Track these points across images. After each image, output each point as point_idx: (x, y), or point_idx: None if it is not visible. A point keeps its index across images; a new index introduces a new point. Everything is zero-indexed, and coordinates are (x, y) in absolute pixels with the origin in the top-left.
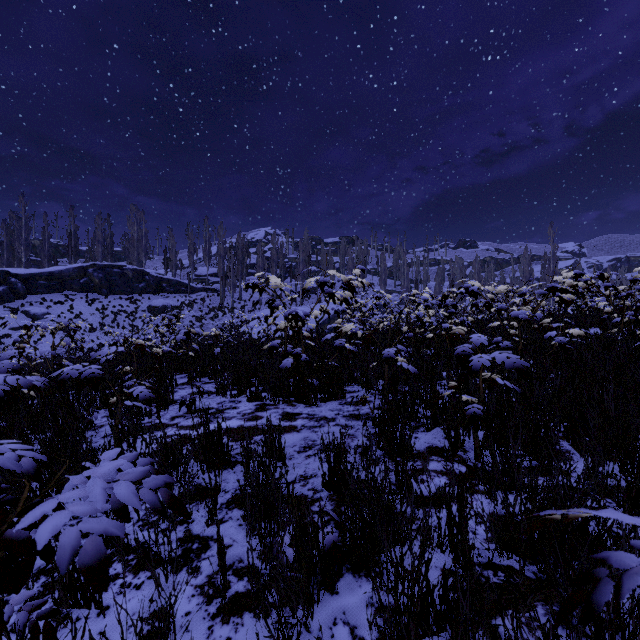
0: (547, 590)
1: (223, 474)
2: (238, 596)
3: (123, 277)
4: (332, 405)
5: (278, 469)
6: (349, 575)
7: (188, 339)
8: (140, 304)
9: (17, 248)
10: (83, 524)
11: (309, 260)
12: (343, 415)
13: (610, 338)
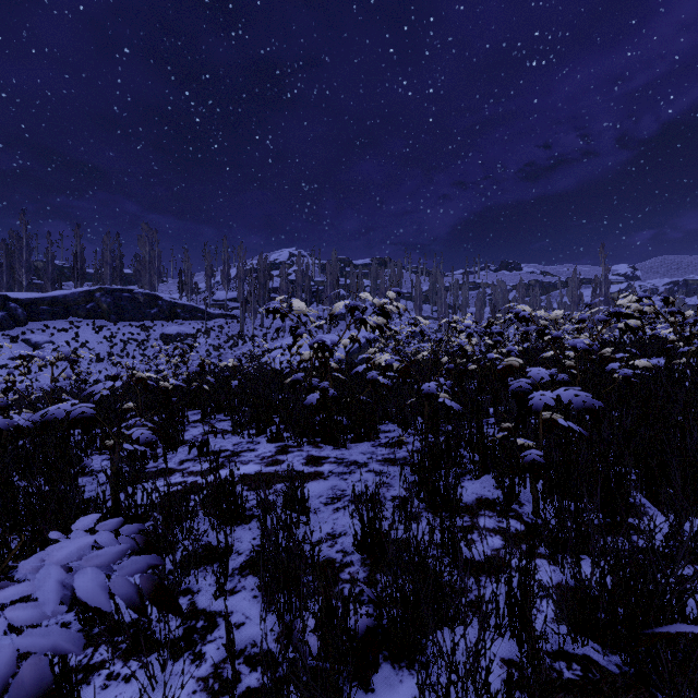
0: (636, 690)
1: (237, 531)
2: (250, 693)
3: (133, 302)
4: (364, 447)
5: (301, 525)
6: (387, 666)
7: (202, 371)
8: (152, 332)
9: (17, 270)
10: (22, 639)
11: (337, 283)
12: (377, 459)
13: (678, 370)
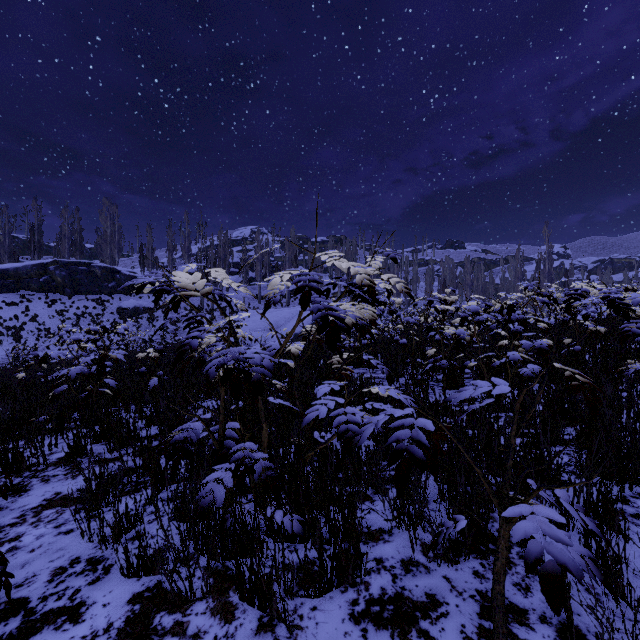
0: None
1: None
2: None
3: (90, 275)
4: (332, 623)
5: None
6: None
7: (99, 370)
8: (109, 305)
9: None
10: None
11: (296, 259)
12: None
13: None
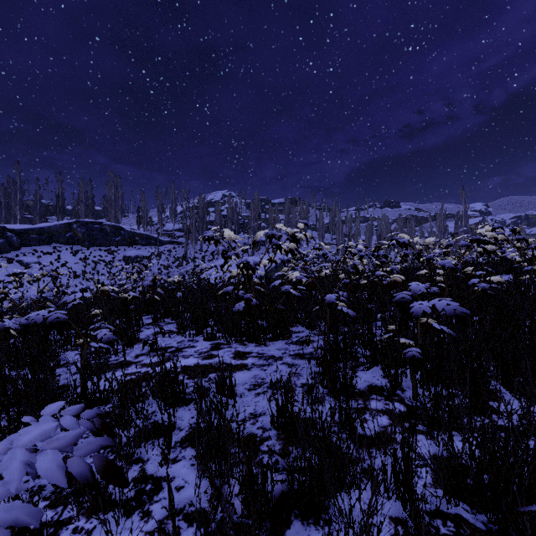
0: None
1: (179, 411)
2: None
3: (102, 232)
4: (279, 344)
5: (230, 407)
6: (298, 522)
7: (154, 285)
8: (116, 254)
9: (13, 207)
10: None
11: (259, 217)
12: (289, 354)
13: (524, 284)
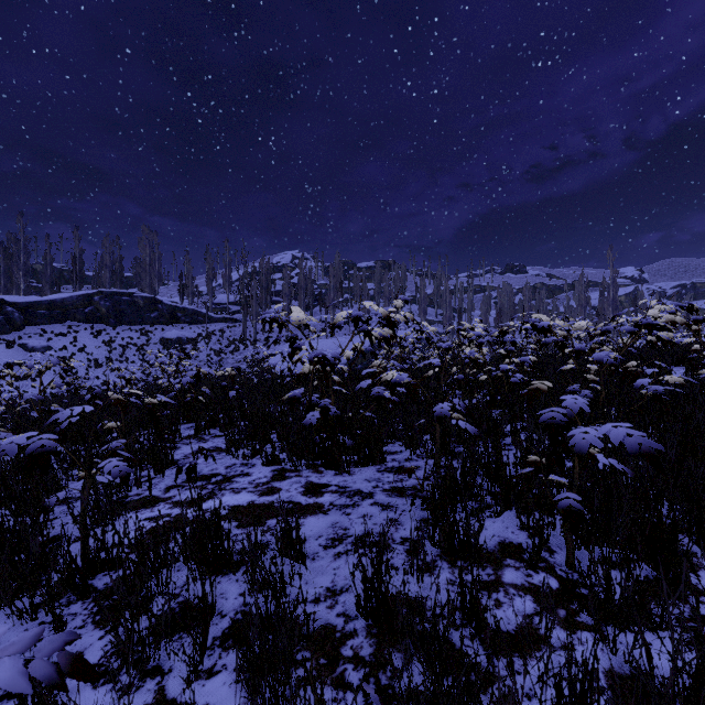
0: None
1: (221, 583)
2: None
3: (133, 306)
4: (369, 472)
5: (296, 576)
6: None
7: (197, 381)
8: (152, 336)
9: (15, 273)
10: None
11: (341, 287)
12: (383, 488)
13: None
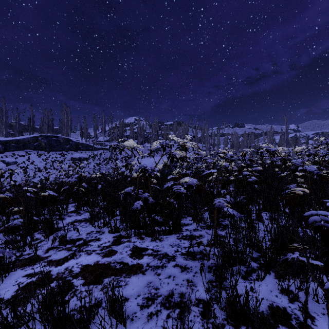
0: None
1: None
2: None
3: (58, 142)
4: (172, 239)
5: None
6: None
7: (80, 180)
8: (67, 156)
9: (0, 126)
10: None
11: (157, 133)
12: (181, 252)
13: None
